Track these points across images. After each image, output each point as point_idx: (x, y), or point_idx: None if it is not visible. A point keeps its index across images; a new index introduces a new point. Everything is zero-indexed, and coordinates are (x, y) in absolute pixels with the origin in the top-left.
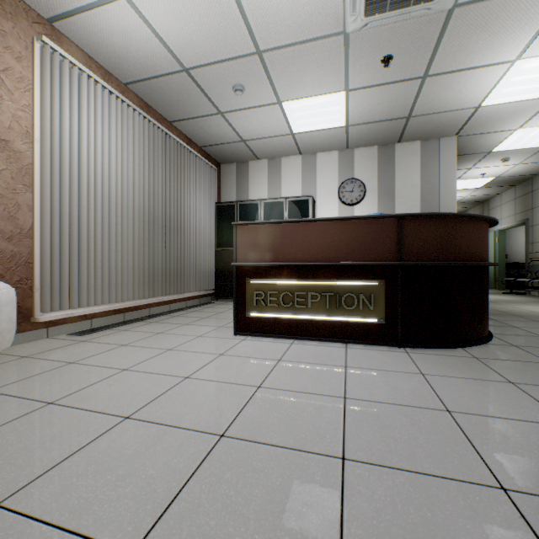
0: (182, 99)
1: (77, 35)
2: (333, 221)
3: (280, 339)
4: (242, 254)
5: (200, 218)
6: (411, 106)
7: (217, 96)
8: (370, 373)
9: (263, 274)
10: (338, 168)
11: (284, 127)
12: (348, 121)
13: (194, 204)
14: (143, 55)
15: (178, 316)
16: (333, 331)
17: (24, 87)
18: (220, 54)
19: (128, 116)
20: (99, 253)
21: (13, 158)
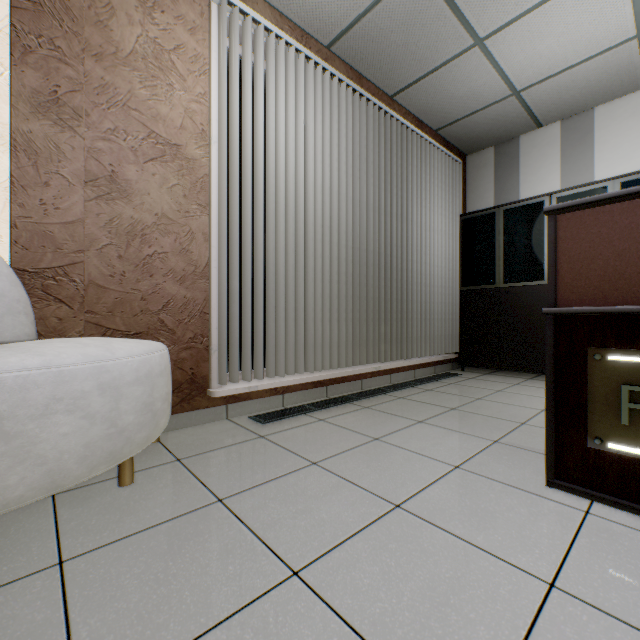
0: (410, 40)
1: None
2: None
3: None
4: (572, 285)
5: (434, 241)
6: None
7: (476, 0)
8: None
9: None
10: None
11: (621, 23)
12: None
13: (427, 219)
14: None
15: (405, 398)
16: None
17: (199, 69)
18: None
19: (331, 92)
20: (291, 297)
21: (186, 169)
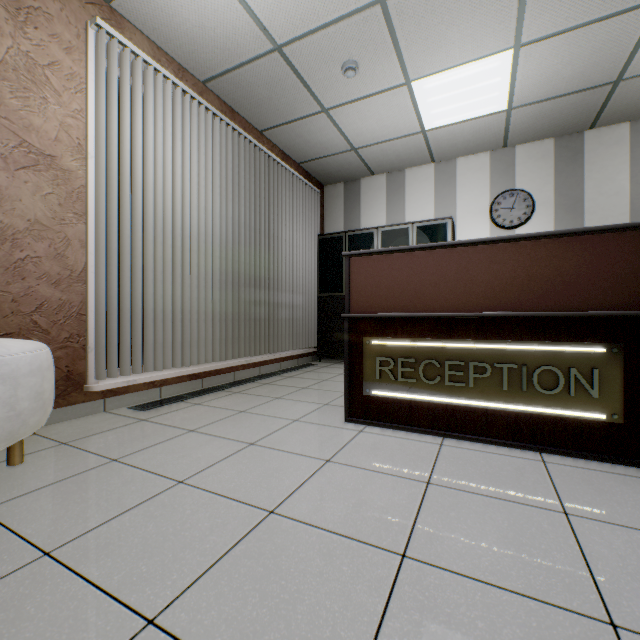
0: (274, 96)
1: (140, 17)
2: (514, 243)
3: (418, 435)
4: (357, 300)
5: (297, 255)
6: (625, 60)
7: (320, 84)
8: (633, 540)
9: (390, 330)
10: (489, 177)
11: (412, 122)
12: (511, 101)
13: (291, 237)
14: (222, 33)
15: (270, 384)
16: (515, 429)
17: (75, 86)
18: (324, 13)
19: (206, 123)
20: (169, 301)
21: (61, 179)
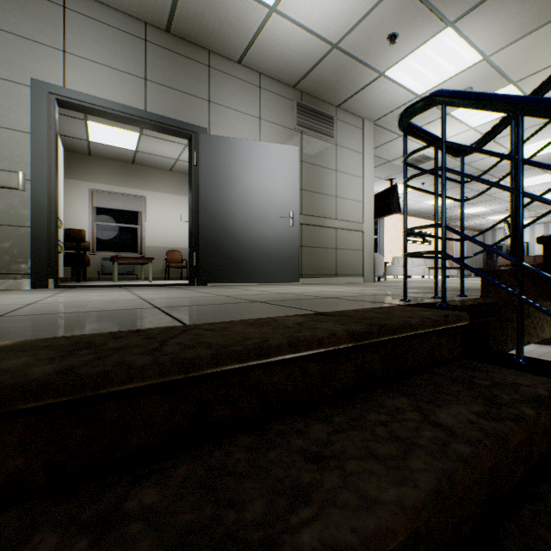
0: None
1: None
2: None
3: None
4: None
5: None
6: None
7: None
8: None
9: None
10: None
11: None
12: None
13: None
14: None
15: None
16: None
17: None
18: None
19: None
20: None
21: None
